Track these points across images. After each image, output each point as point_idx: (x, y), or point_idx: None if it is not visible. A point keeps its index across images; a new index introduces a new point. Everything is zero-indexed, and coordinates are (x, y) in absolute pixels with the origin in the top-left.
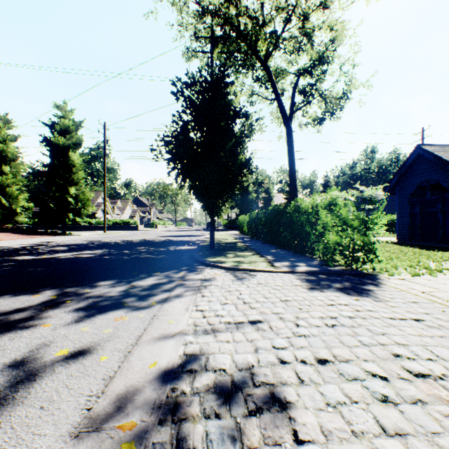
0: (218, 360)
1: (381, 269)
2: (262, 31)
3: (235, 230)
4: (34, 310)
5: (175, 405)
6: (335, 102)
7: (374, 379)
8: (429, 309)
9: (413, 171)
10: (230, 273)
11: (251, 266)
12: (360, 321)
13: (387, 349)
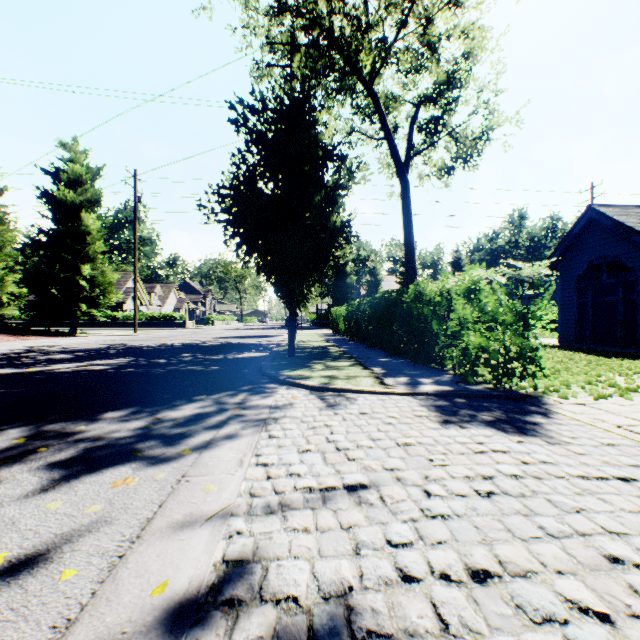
0: (286, 576)
1: (546, 387)
2: (366, 39)
3: (327, 328)
4: None
5: None
6: (471, 143)
7: (586, 620)
8: (637, 458)
9: (582, 243)
10: (316, 396)
11: (349, 384)
12: (534, 484)
13: (593, 544)
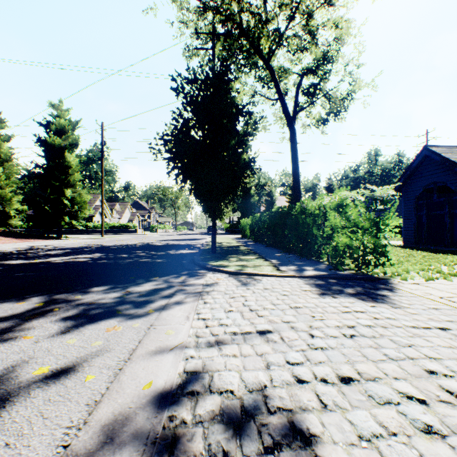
0: (224, 379)
1: (392, 273)
2: (265, 29)
3: (237, 234)
4: (16, 319)
5: (173, 439)
6: (340, 102)
7: (410, 402)
8: (452, 316)
9: (419, 173)
10: (234, 278)
11: (256, 270)
12: (382, 331)
13: (418, 363)
